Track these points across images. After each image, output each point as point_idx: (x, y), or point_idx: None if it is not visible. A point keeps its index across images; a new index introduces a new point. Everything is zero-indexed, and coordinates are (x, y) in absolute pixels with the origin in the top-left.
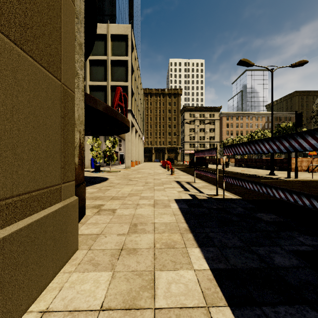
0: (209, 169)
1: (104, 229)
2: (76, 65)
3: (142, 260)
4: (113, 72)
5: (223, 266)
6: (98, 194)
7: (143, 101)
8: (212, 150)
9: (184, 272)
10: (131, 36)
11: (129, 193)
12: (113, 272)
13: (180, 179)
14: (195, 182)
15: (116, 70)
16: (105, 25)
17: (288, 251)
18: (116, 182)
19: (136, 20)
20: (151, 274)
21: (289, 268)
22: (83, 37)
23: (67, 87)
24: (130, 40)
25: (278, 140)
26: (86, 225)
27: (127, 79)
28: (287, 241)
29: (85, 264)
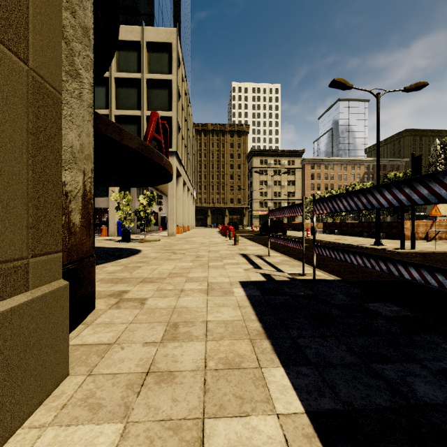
0: (289, 237)
1: (121, 335)
2: (76, 60)
3: (183, 396)
4: (149, 96)
5: (329, 404)
6: (121, 274)
7: (194, 141)
8: (296, 207)
9: (258, 420)
10: (177, 45)
11: (171, 272)
12: (125, 424)
13: (247, 251)
14: (269, 255)
15: (155, 94)
16: (138, 28)
17: (434, 371)
18: (151, 255)
19: (184, 24)
20: (197, 427)
21: (445, 406)
22: (90, 19)
23: (43, 80)
24: (175, 52)
25: (407, 186)
26: (93, 327)
27: (171, 107)
28: (427, 351)
29: (76, 406)
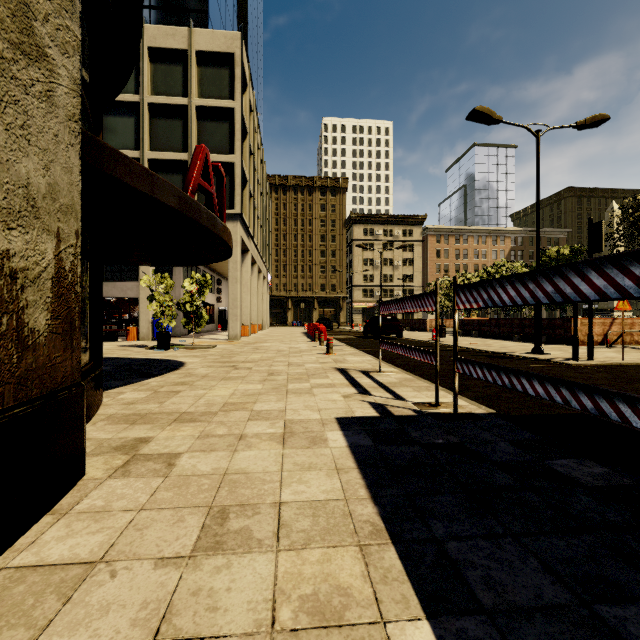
0: (406, 340)
1: (118, 539)
2: (37, 28)
3: None
4: (201, 132)
5: None
6: (145, 405)
7: (268, 200)
8: (425, 298)
9: None
10: (242, 57)
11: (226, 402)
12: None
13: (346, 364)
14: (380, 370)
15: (209, 128)
16: (184, 30)
17: None
18: (199, 372)
19: (253, 29)
20: None
21: None
22: None
23: None
24: (239, 66)
25: (638, 263)
26: (69, 520)
27: (234, 148)
28: None
29: None
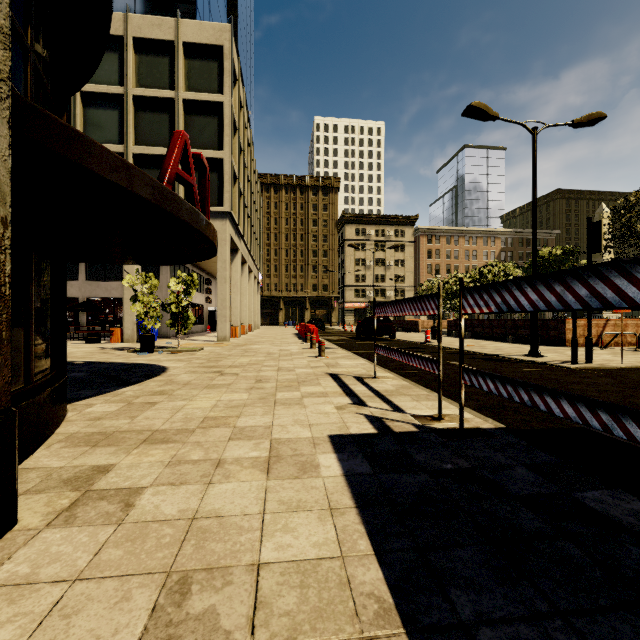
0: (399, 342)
1: (33, 635)
2: None
3: None
4: (188, 127)
5: None
6: (114, 421)
7: (259, 199)
8: (426, 301)
9: None
10: (231, 50)
11: (206, 417)
12: None
13: (339, 369)
14: (375, 376)
15: (196, 123)
16: (171, 20)
17: None
18: (181, 379)
19: (244, 25)
20: None
21: None
22: None
23: None
24: (228, 59)
25: None
26: None
27: (222, 144)
28: None
29: None
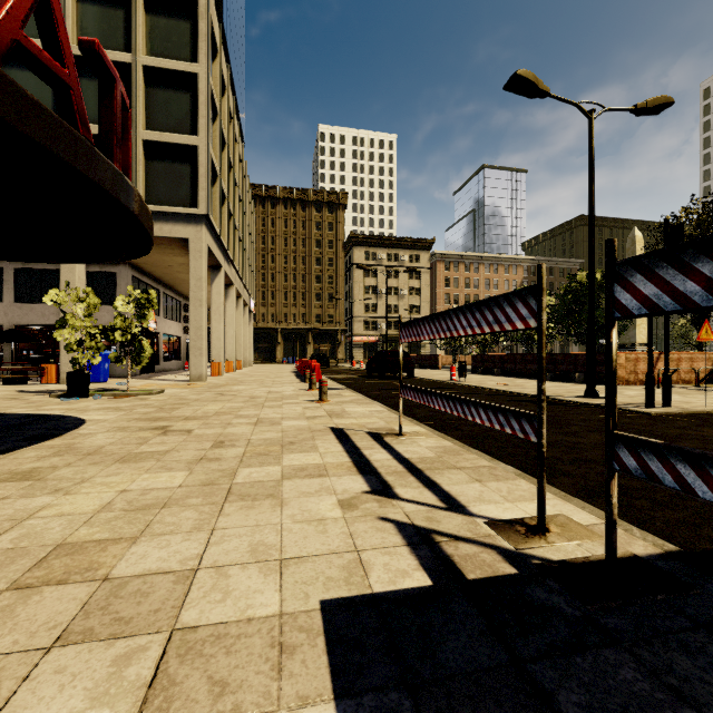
0: (419, 380)
1: None
2: None
3: None
4: (151, 103)
5: None
6: None
7: (251, 210)
8: (506, 305)
9: None
10: (208, 7)
11: (61, 544)
12: None
13: (346, 420)
14: (400, 432)
15: (162, 98)
16: None
17: None
18: (91, 442)
19: None
20: None
21: None
22: None
23: None
24: (204, 19)
25: None
26: None
27: (197, 128)
28: None
29: None
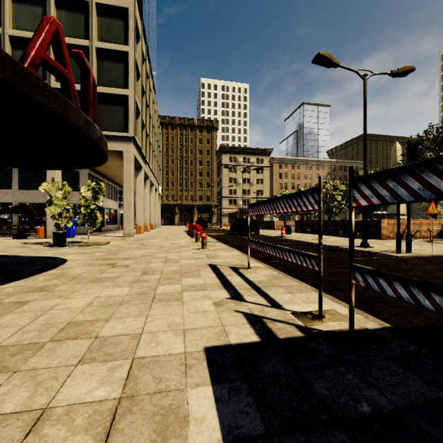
0: (262, 236)
1: None
2: None
3: None
4: (100, 69)
5: None
6: None
7: (159, 132)
8: (303, 197)
9: None
10: (135, 12)
11: (70, 322)
12: None
13: (217, 260)
14: (248, 267)
15: (107, 67)
16: None
17: None
18: (73, 272)
19: (147, 3)
20: None
21: None
22: None
23: None
24: (132, 19)
25: None
26: None
27: (128, 84)
28: None
29: None
